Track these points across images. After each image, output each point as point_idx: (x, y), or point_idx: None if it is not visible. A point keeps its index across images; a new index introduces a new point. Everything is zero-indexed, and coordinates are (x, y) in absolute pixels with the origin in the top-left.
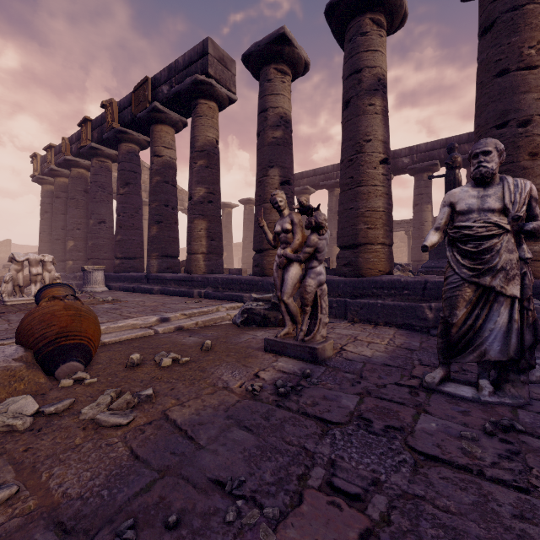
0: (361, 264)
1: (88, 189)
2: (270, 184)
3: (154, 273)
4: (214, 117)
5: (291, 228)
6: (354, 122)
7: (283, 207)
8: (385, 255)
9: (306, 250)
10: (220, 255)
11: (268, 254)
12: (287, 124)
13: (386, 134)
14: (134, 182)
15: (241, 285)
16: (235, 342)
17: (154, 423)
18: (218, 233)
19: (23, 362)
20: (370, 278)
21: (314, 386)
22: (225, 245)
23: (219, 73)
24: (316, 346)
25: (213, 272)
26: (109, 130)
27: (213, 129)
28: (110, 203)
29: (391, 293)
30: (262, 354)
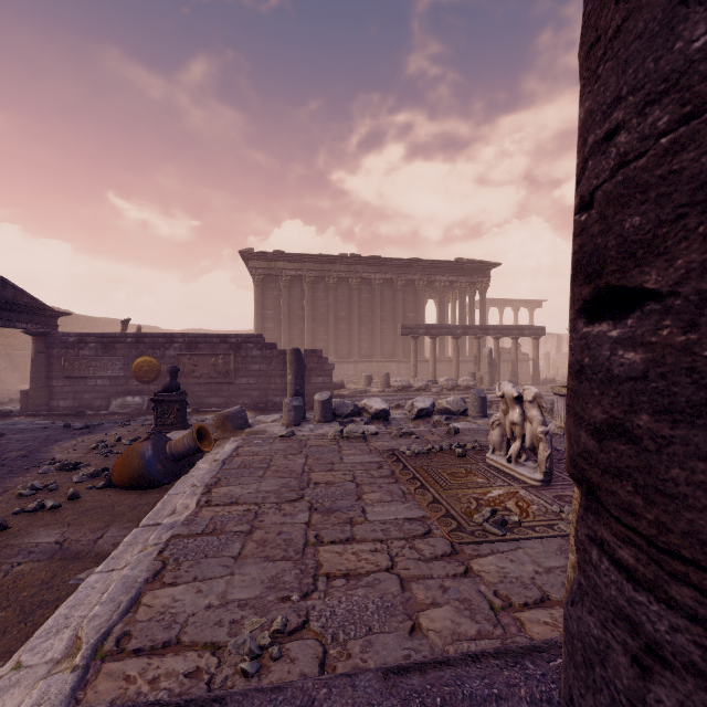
0: None
1: None
2: None
3: None
4: None
5: None
6: None
7: None
8: None
9: None
10: None
11: None
12: None
13: None
14: None
15: None
16: None
17: (2, 492)
18: None
19: None
20: None
21: None
22: None
23: None
24: None
25: None
26: None
27: None
28: None
29: None
30: None
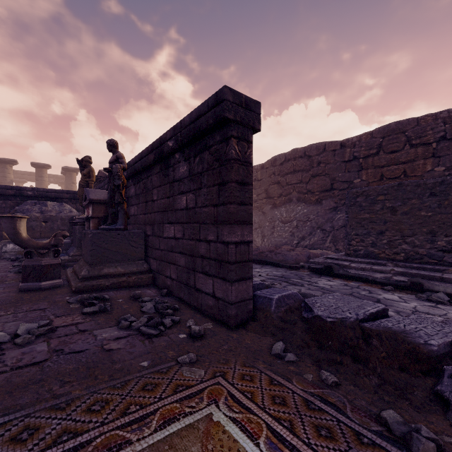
0: None
1: None
2: None
3: None
4: None
5: None
6: None
7: None
8: None
9: None
10: None
11: None
12: None
13: None
14: None
15: None
16: None
17: None
18: None
19: None
20: None
21: None
22: None
23: None
24: None
25: None
26: None
27: None
28: None
29: None
30: None
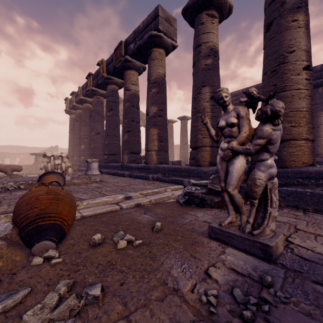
0: (285, 157)
1: (91, 115)
2: (203, 99)
3: (126, 164)
4: (163, 59)
5: (237, 121)
6: (277, 39)
7: (228, 102)
8: (308, 149)
9: (258, 141)
10: (166, 151)
11: (201, 150)
12: (215, 54)
13: (308, 44)
14: (115, 108)
15: (181, 172)
16: (181, 224)
17: None
18: (165, 137)
19: (5, 240)
20: (295, 169)
21: (283, 306)
22: (169, 146)
23: (166, 29)
24: (270, 243)
25: (162, 163)
26: (101, 78)
27: (162, 67)
28: (103, 122)
29: (319, 182)
30: (208, 242)
